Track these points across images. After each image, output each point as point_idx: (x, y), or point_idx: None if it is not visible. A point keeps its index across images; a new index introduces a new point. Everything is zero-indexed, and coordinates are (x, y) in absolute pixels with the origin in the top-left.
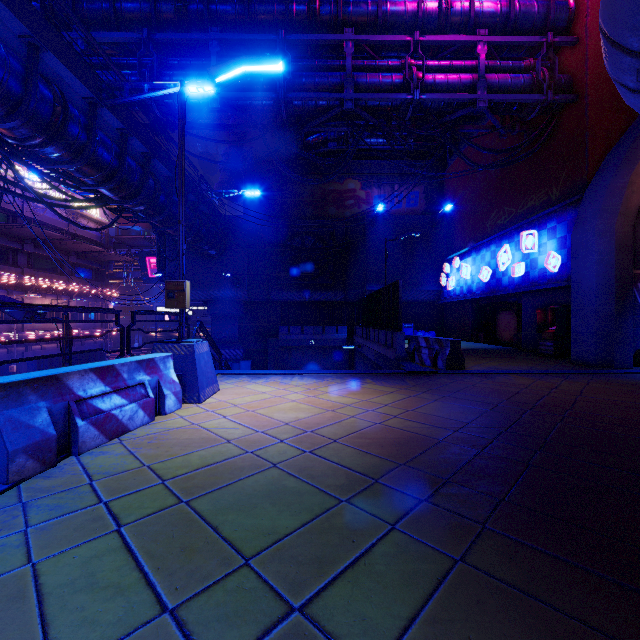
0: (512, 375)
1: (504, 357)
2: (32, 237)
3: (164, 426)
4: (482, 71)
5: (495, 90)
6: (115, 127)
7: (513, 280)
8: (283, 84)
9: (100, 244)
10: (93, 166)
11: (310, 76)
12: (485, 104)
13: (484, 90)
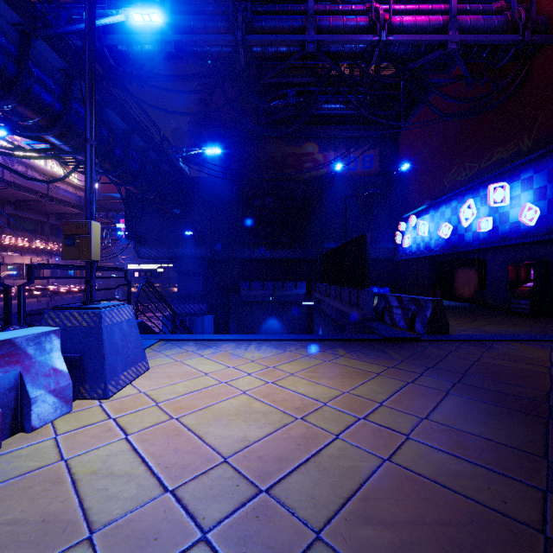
0: (511, 343)
1: (477, 316)
2: (11, 199)
3: (4, 467)
4: (454, 10)
5: (466, 32)
6: (58, 67)
7: (478, 235)
8: (241, 26)
9: (79, 207)
10: (30, 107)
11: (270, 18)
12: (457, 46)
13: (456, 31)
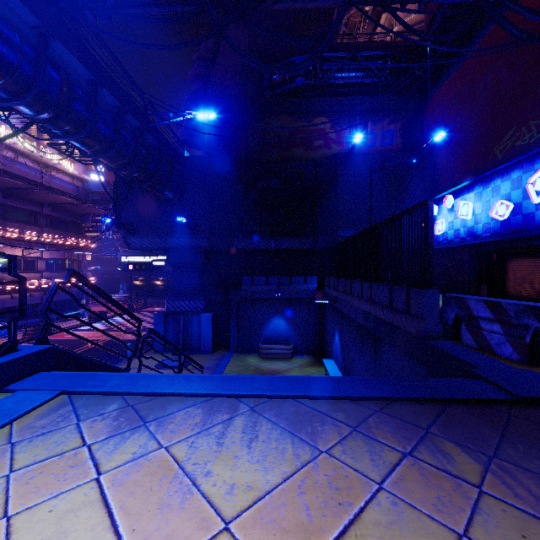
0: None
1: None
2: None
3: None
4: None
5: None
6: None
7: None
8: None
9: (77, 198)
10: None
11: None
12: None
13: None
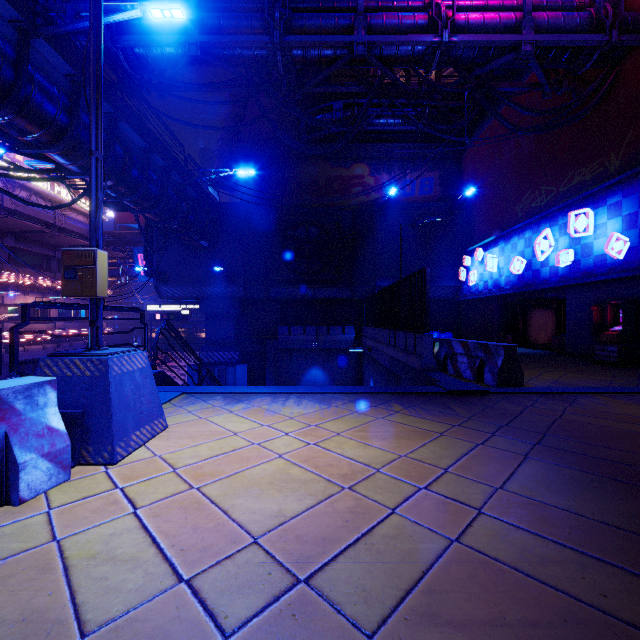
0: (598, 396)
1: (556, 365)
2: (12, 230)
3: None
4: (528, 6)
5: (543, 31)
6: (63, 72)
7: (556, 271)
8: (279, 25)
9: None
10: (30, 119)
11: (312, 16)
12: (532, 47)
13: (531, 30)
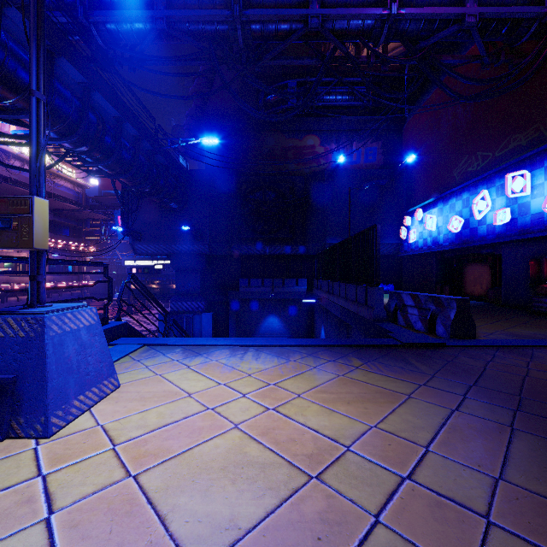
0: None
1: (497, 316)
2: (6, 194)
3: None
4: None
5: (485, 5)
6: None
7: (493, 229)
8: (239, 0)
9: (77, 203)
10: (5, 84)
11: None
12: (475, 19)
13: (474, 3)
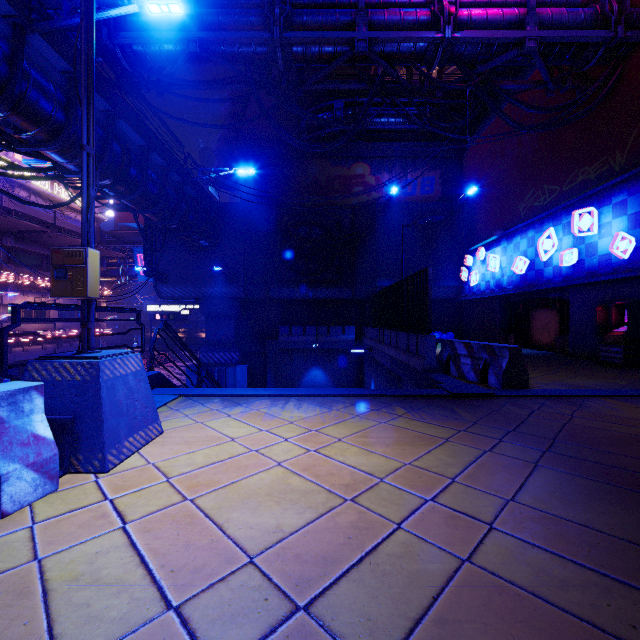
0: (606, 399)
1: (560, 367)
2: (11, 229)
3: None
4: (532, 1)
5: (547, 28)
6: (60, 69)
7: (560, 271)
8: (279, 21)
9: None
10: (26, 116)
11: (313, 12)
12: (536, 44)
13: (535, 26)
